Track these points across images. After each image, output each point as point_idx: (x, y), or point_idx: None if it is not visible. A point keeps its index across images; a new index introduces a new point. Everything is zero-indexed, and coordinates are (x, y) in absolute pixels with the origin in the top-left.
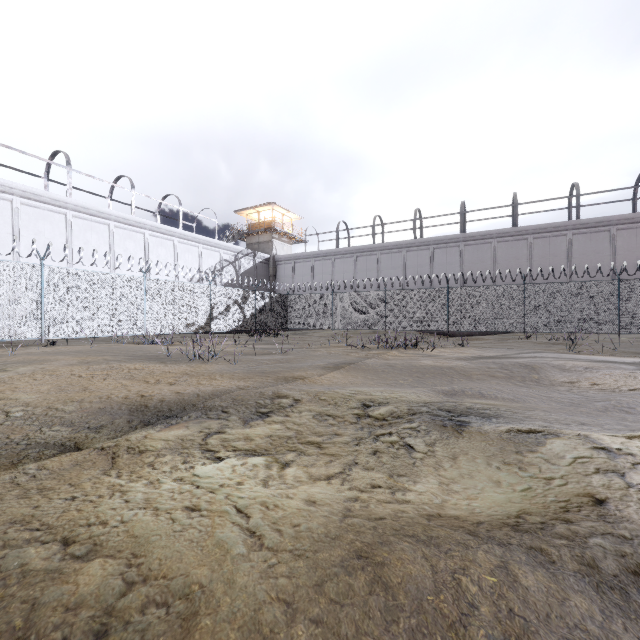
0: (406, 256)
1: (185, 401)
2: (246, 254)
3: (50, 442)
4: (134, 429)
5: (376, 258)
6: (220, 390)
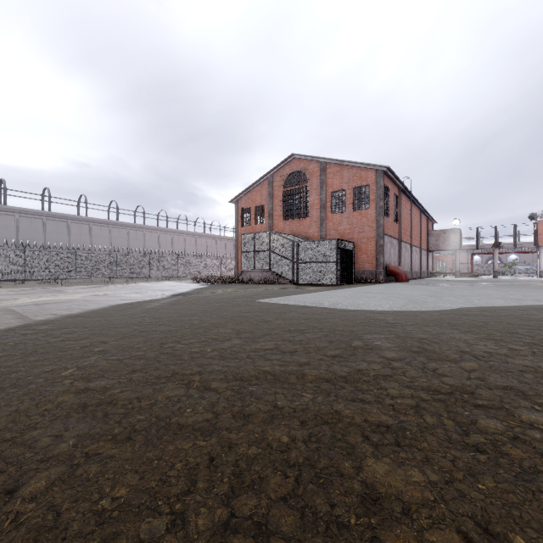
0: None
1: None
2: None
3: None
4: None
5: None
6: None
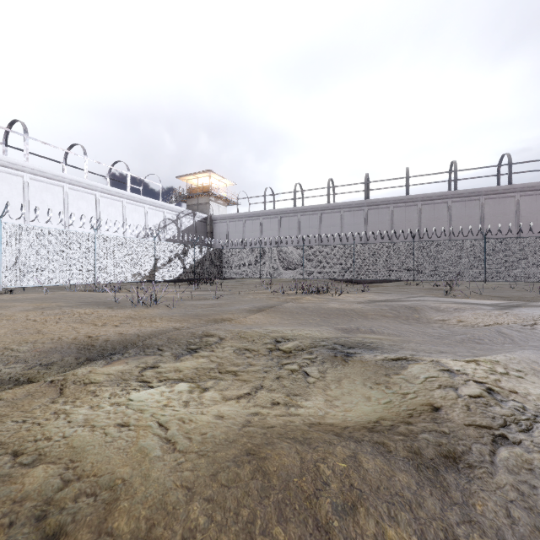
0: (321, 217)
1: (127, 340)
2: (187, 214)
3: (5, 377)
4: (81, 364)
5: (297, 219)
6: (158, 330)
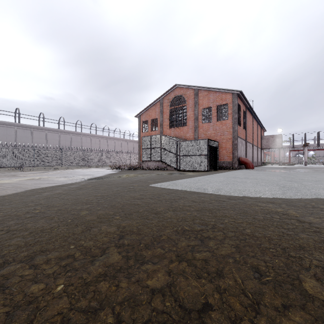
0: None
1: None
2: None
3: None
4: None
5: None
6: None
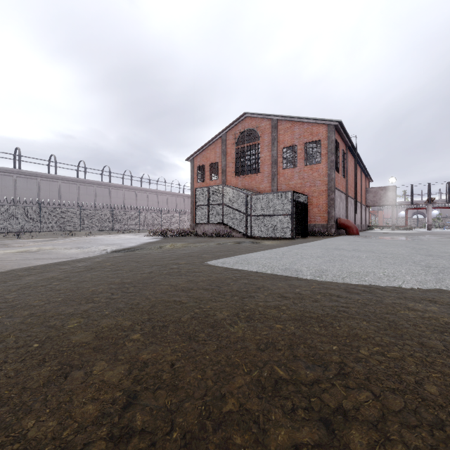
0: None
1: None
2: None
3: None
4: None
5: None
6: None
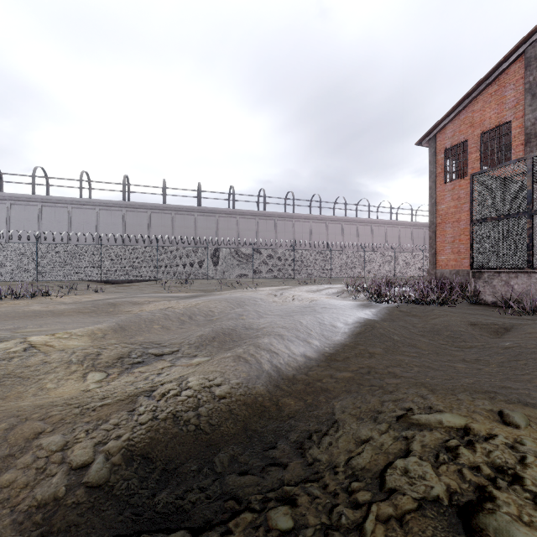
0: (72, 212)
1: None
2: None
3: None
4: None
5: (37, 209)
6: None
